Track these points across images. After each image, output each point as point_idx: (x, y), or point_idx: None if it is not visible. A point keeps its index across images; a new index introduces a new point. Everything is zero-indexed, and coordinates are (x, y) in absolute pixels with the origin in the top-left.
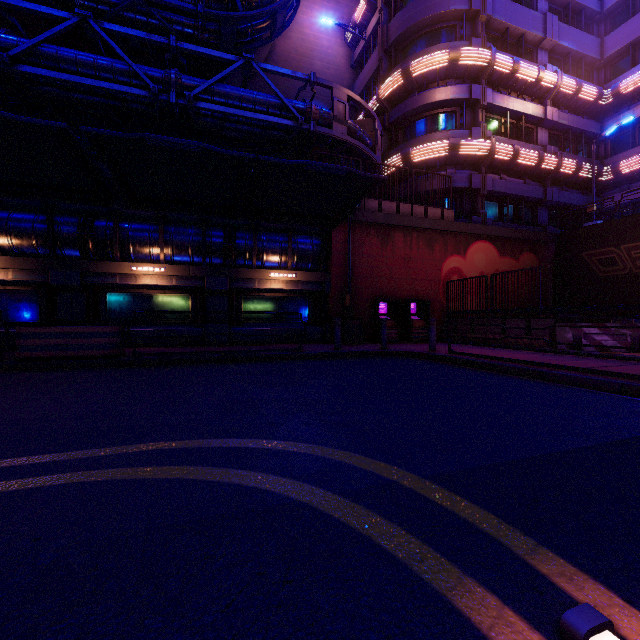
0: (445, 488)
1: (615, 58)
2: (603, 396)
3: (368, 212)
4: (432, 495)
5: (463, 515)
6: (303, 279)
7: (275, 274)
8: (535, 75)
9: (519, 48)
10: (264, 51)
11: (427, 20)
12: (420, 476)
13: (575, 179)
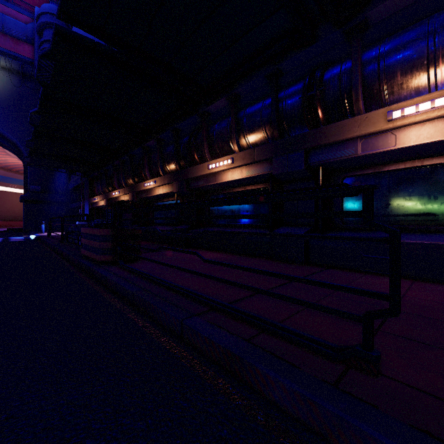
0: None
1: None
2: None
3: None
4: None
5: None
6: None
7: (404, 110)
8: None
9: None
10: None
11: None
12: None
13: None
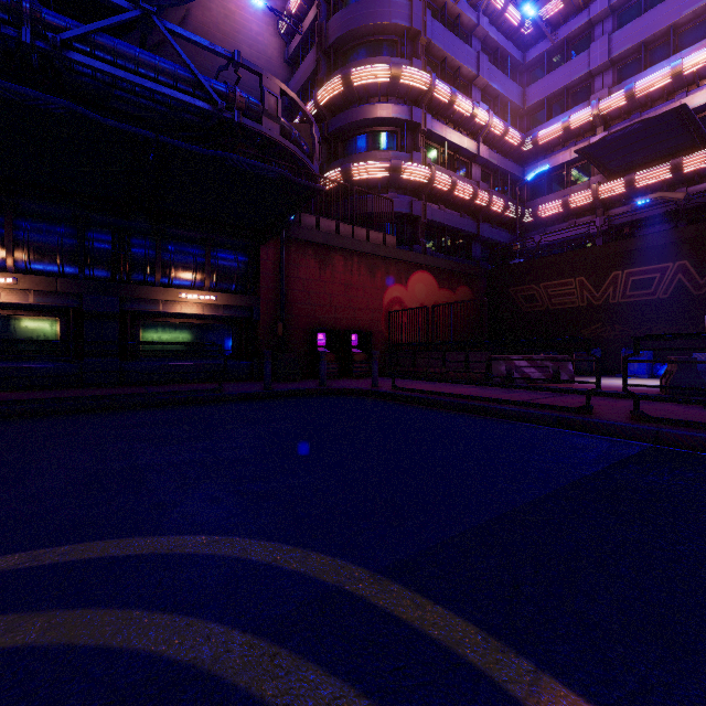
0: (407, 587)
1: (534, 109)
2: (543, 430)
3: (305, 229)
4: (391, 604)
5: (435, 634)
6: (225, 303)
7: (187, 295)
8: (470, 110)
9: (456, 80)
10: (175, 17)
11: (369, 28)
12: (372, 570)
13: (503, 218)
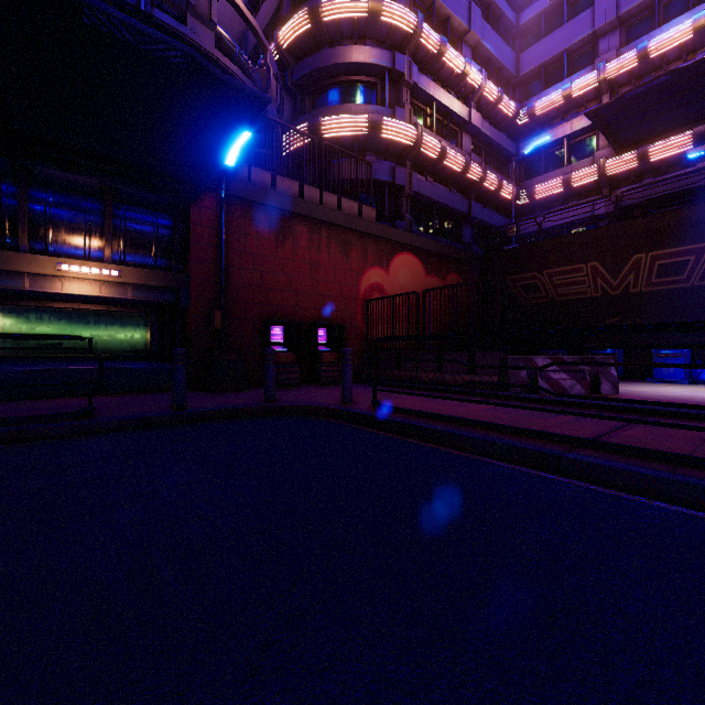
0: None
1: (529, 78)
2: None
3: (255, 186)
4: None
5: None
6: (135, 281)
7: (71, 267)
8: (462, 66)
9: (444, 34)
10: None
11: None
12: None
13: (496, 198)
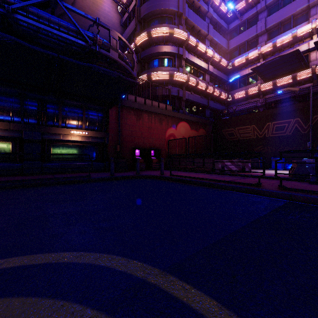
0: (179, 278)
1: (233, 50)
2: (239, 194)
3: (130, 101)
4: (171, 289)
5: (195, 306)
6: (92, 135)
7: (74, 131)
8: (205, 49)
9: (198, 36)
10: (69, 2)
11: (159, 10)
12: (161, 269)
13: (219, 98)
